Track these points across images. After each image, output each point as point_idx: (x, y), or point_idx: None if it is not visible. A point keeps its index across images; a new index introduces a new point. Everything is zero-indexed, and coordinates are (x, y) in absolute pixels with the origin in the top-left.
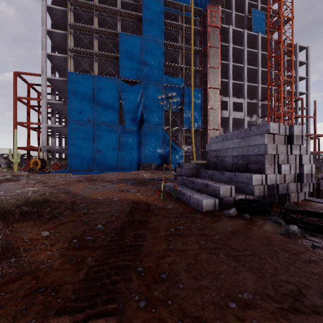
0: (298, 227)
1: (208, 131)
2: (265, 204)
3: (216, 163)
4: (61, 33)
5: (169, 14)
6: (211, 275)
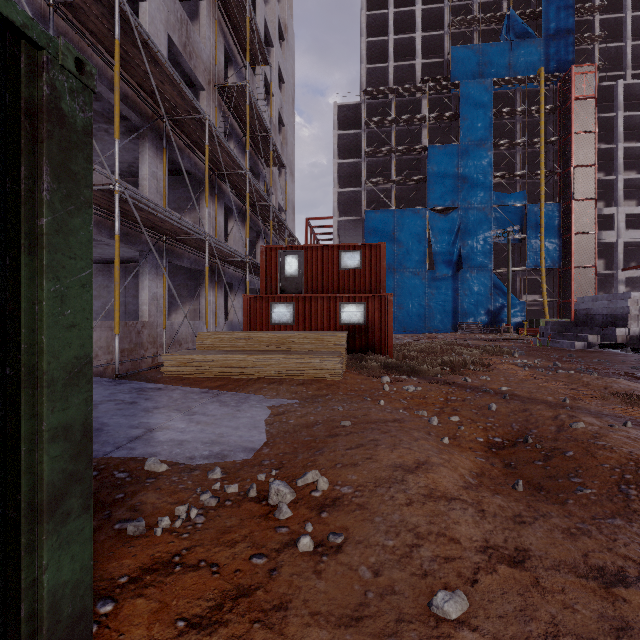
0: (635, 352)
1: (573, 271)
2: (620, 344)
3: (585, 321)
4: (352, 162)
5: (500, 94)
6: (582, 354)
